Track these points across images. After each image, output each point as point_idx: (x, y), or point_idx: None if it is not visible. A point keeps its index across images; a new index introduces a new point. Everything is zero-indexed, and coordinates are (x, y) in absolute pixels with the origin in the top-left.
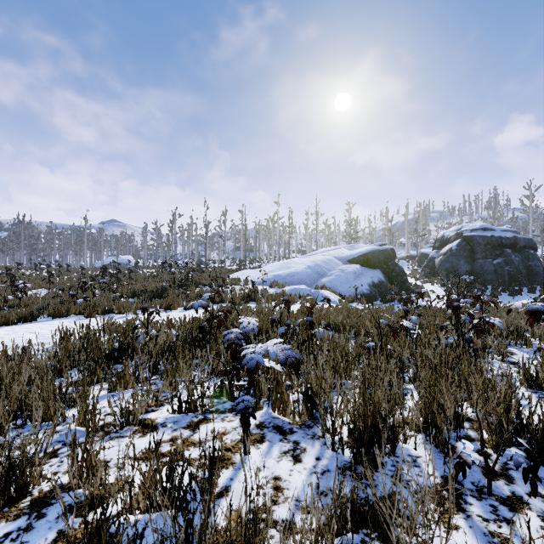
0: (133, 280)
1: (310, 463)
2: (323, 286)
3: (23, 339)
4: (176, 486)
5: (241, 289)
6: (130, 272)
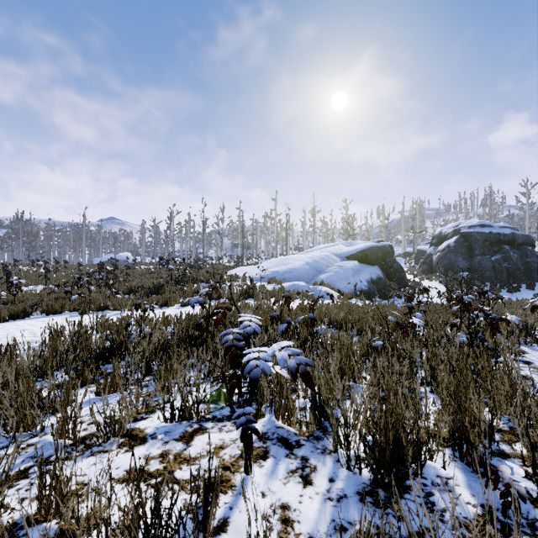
0: (130, 276)
1: (323, 486)
2: (321, 283)
3: (12, 337)
4: (159, 536)
5: (239, 285)
6: (127, 268)
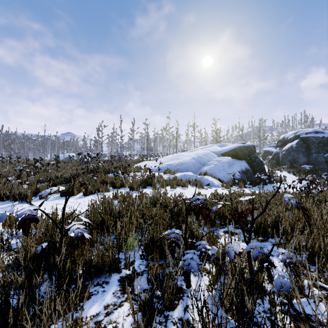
0: (59, 168)
1: None
2: (205, 173)
3: None
4: None
5: (141, 175)
6: (57, 162)
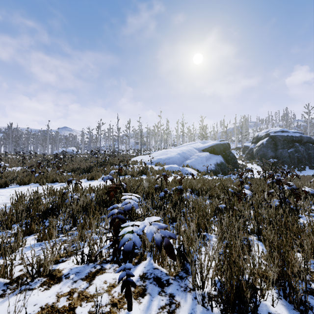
0: (73, 161)
1: None
2: (187, 165)
3: None
4: None
5: (138, 167)
6: (71, 157)
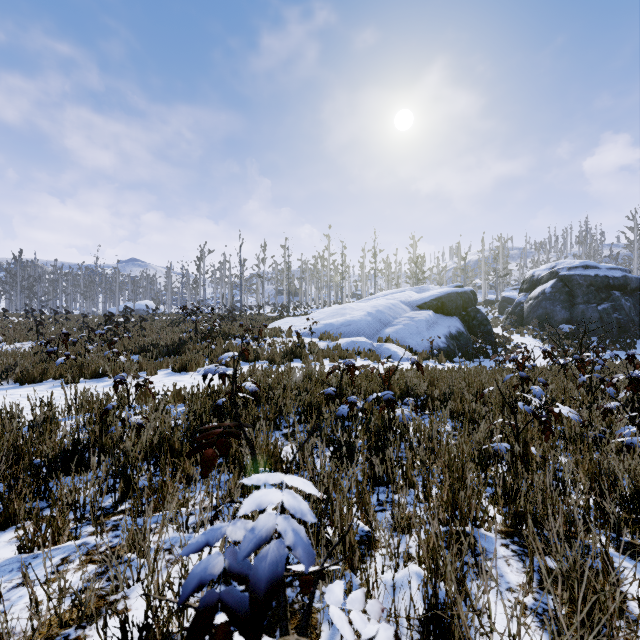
0: (145, 330)
1: None
2: (387, 339)
3: None
4: None
5: (283, 342)
6: (142, 320)
